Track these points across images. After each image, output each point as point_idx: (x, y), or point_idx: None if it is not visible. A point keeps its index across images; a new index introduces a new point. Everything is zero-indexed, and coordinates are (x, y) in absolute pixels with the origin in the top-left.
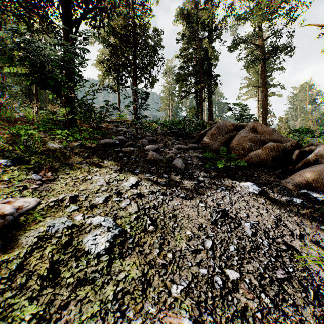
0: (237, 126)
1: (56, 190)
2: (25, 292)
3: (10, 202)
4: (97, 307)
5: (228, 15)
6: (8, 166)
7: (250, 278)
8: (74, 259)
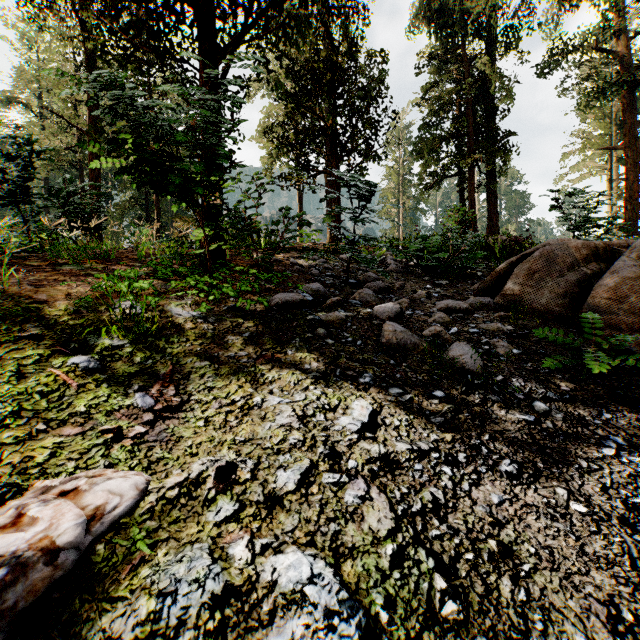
0: (597, 250)
1: (184, 440)
2: None
3: (78, 493)
4: None
5: None
6: (90, 372)
7: None
8: None
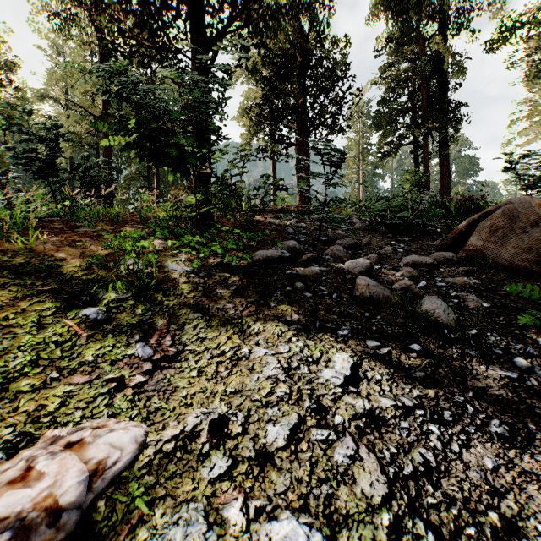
0: None
1: (180, 390)
2: None
3: (83, 445)
4: None
5: None
6: (99, 323)
7: None
8: None
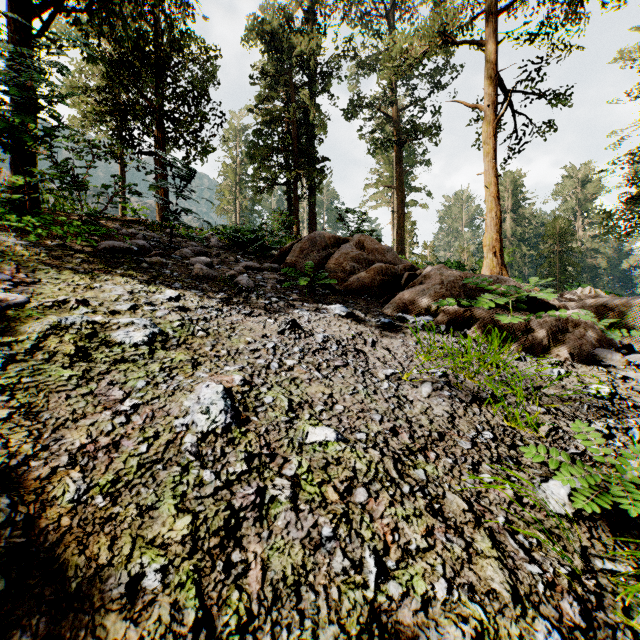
0: (341, 241)
1: (46, 294)
2: (54, 363)
3: None
4: (144, 374)
5: (343, 55)
6: None
7: (308, 365)
8: (105, 347)
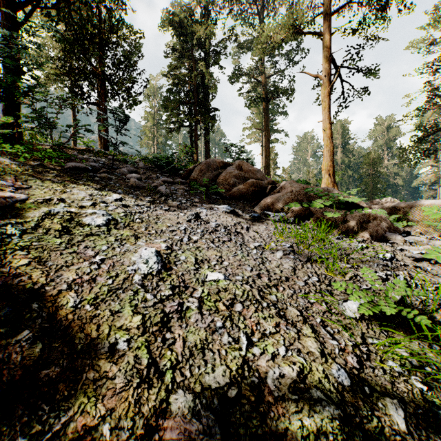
0: (227, 165)
1: (36, 195)
2: (49, 235)
3: None
4: (105, 242)
5: (228, 39)
6: None
7: (206, 240)
8: (79, 227)
